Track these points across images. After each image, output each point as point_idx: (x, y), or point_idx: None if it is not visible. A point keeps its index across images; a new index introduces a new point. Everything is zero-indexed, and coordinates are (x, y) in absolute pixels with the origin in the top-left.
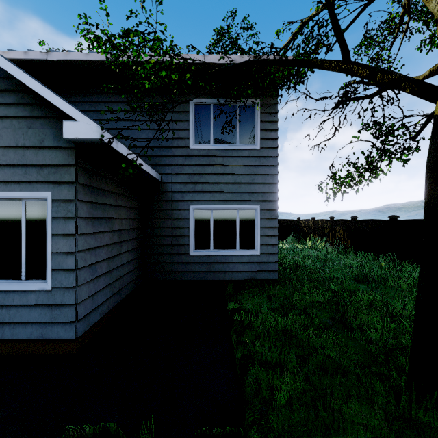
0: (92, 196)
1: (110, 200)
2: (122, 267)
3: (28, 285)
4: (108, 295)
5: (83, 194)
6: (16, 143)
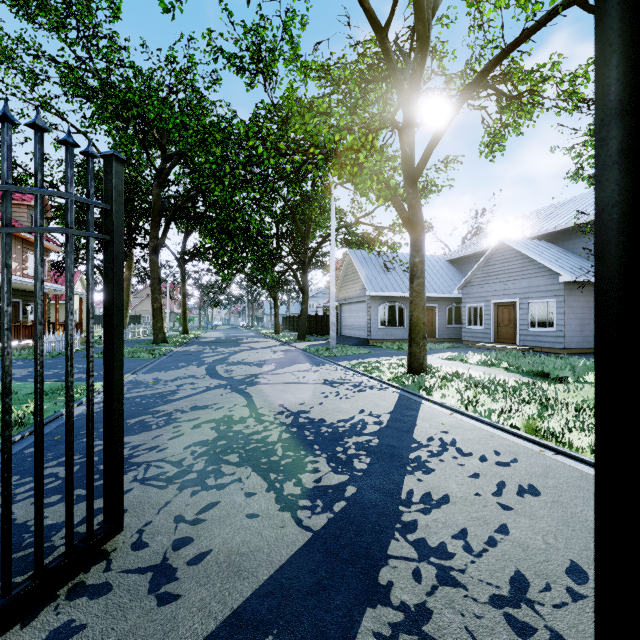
0: (571, 299)
1: (582, 299)
2: (591, 332)
3: (548, 329)
4: (580, 341)
5: (567, 298)
6: (544, 284)
